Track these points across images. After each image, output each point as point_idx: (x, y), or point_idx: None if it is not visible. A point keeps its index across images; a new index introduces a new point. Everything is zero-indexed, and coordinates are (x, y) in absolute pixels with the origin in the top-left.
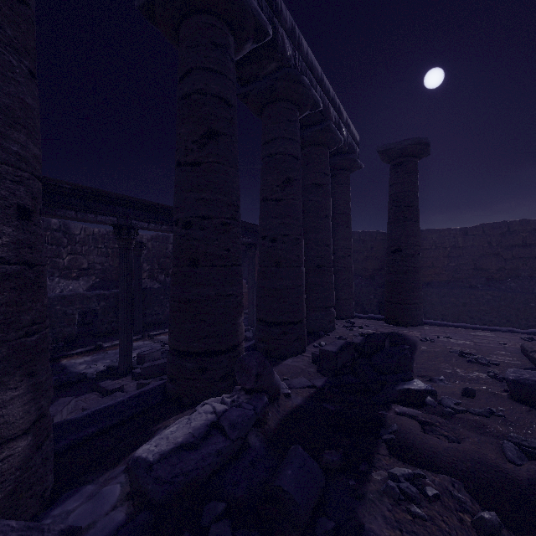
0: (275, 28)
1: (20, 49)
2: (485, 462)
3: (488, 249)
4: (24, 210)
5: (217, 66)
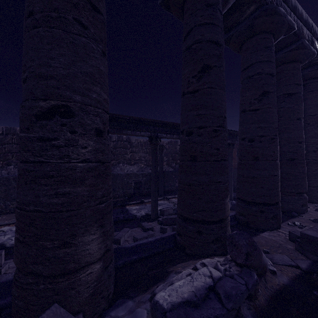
0: None
1: (97, 39)
2: None
3: None
4: (99, 131)
5: (209, 20)
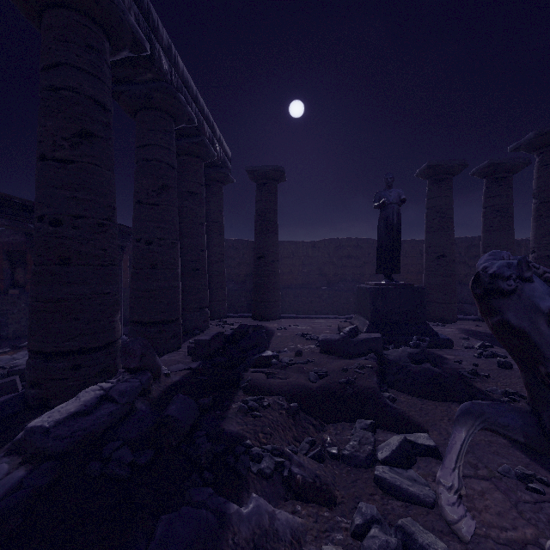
0: (152, 44)
1: None
2: (298, 384)
3: (328, 259)
4: None
5: (92, 69)
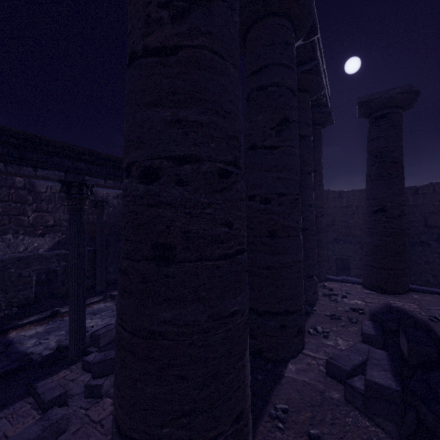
0: None
1: None
2: None
3: (439, 207)
4: None
5: None
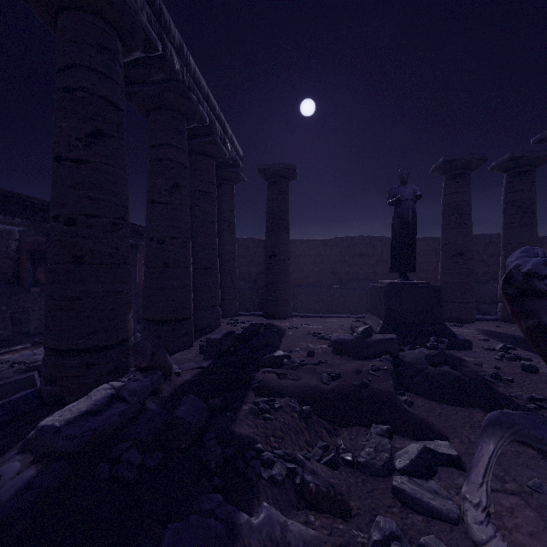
0: (164, 43)
1: None
2: (310, 386)
3: (340, 257)
4: None
5: (105, 69)
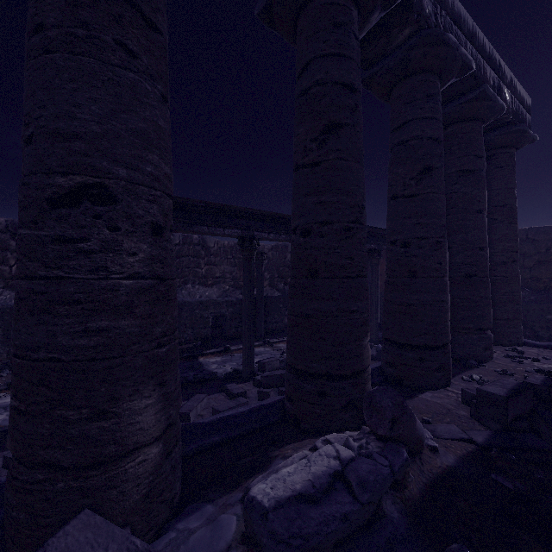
0: None
1: (154, 75)
2: None
3: None
4: (157, 227)
5: (338, 49)
